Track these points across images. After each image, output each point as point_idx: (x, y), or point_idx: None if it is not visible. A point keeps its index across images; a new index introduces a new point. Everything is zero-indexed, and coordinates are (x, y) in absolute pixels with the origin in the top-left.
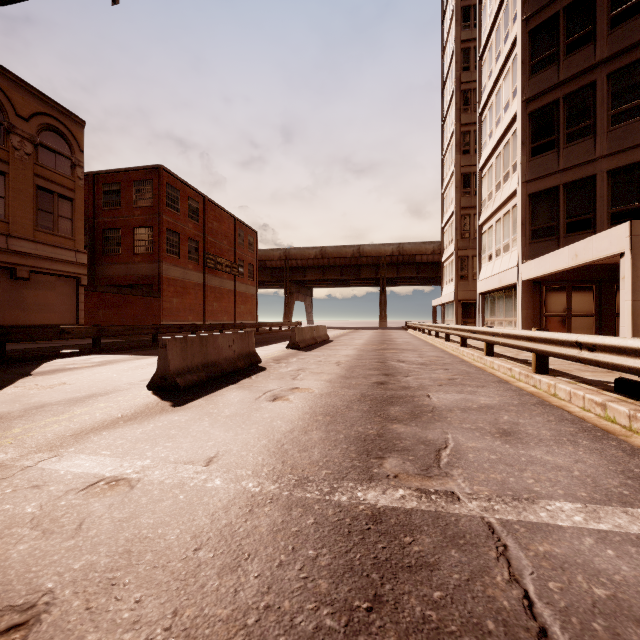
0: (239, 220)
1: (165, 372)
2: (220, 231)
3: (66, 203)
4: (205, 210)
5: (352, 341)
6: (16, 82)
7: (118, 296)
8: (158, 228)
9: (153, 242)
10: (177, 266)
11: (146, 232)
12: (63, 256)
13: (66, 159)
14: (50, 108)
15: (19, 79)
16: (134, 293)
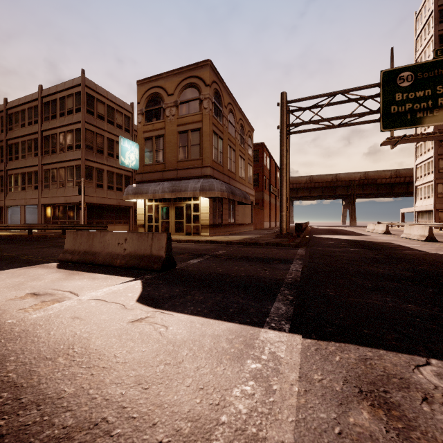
0: (276, 164)
1: (431, 236)
2: (272, 172)
3: (251, 168)
4: (270, 162)
5: (392, 232)
6: (246, 120)
7: (257, 210)
8: (262, 174)
9: (258, 181)
10: (265, 193)
11: (254, 176)
12: (251, 192)
13: (251, 149)
14: (249, 128)
15: (246, 119)
16: (259, 208)
